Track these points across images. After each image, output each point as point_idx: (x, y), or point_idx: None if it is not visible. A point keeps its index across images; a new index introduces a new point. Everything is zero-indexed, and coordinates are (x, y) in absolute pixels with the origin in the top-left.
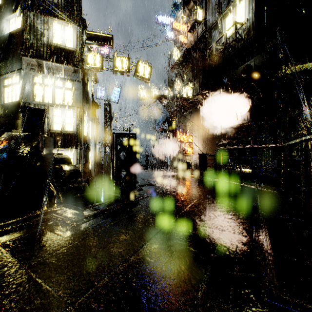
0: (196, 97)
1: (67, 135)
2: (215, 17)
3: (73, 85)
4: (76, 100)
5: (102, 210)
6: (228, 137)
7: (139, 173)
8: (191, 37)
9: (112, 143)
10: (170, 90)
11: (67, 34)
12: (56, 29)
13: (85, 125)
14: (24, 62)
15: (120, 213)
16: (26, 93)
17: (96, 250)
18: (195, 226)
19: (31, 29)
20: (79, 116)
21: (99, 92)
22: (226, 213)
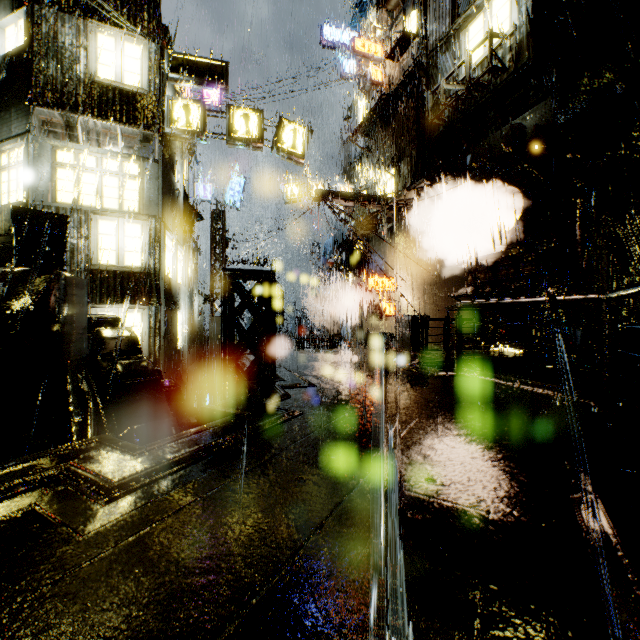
0: (404, 196)
1: (127, 276)
2: (446, 25)
3: (141, 168)
4: (149, 200)
5: (190, 454)
6: (473, 281)
7: (284, 357)
8: (393, 70)
9: (223, 291)
10: (349, 183)
11: (127, 59)
12: (105, 47)
13: (168, 254)
14: (34, 118)
15: (234, 459)
16: (39, 185)
17: (156, 580)
18: (420, 500)
19: (49, 45)
20: (155, 234)
21: (199, 187)
22: (491, 459)
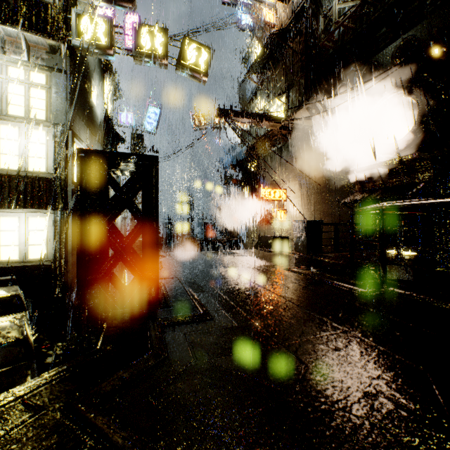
0: (295, 115)
1: (31, 181)
2: None
3: (49, 78)
4: (56, 109)
5: None
6: (361, 188)
7: (185, 261)
8: (283, 12)
9: (77, 182)
10: None
11: None
12: None
13: None
14: None
15: None
16: None
17: None
18: None
19: None
20: (60, 141)
21: (122, 115)
22: None
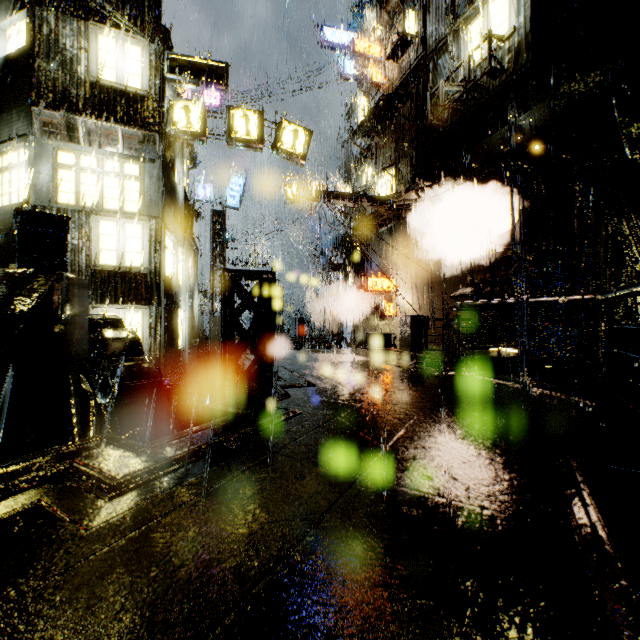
0: (403, 197)
1: (128, 277)
2: (445, 26)
3: (142, 168)
4: (149, 201)
5: (191, 452)
6: (472, 281)
7: (284, 357)
8: (393, 71)
9: (223, 292)
10: (349, 184)
11: (128, 61)
12: (106, 49)
13: (169, 254)
14: (35, 119)
15: (234, 457)
16: (41, 185)
17: (160, 572)
18: (416, 496)
19: (51, 47)
20: (155, 235)
21: (199, 187)
22: (486, 457)
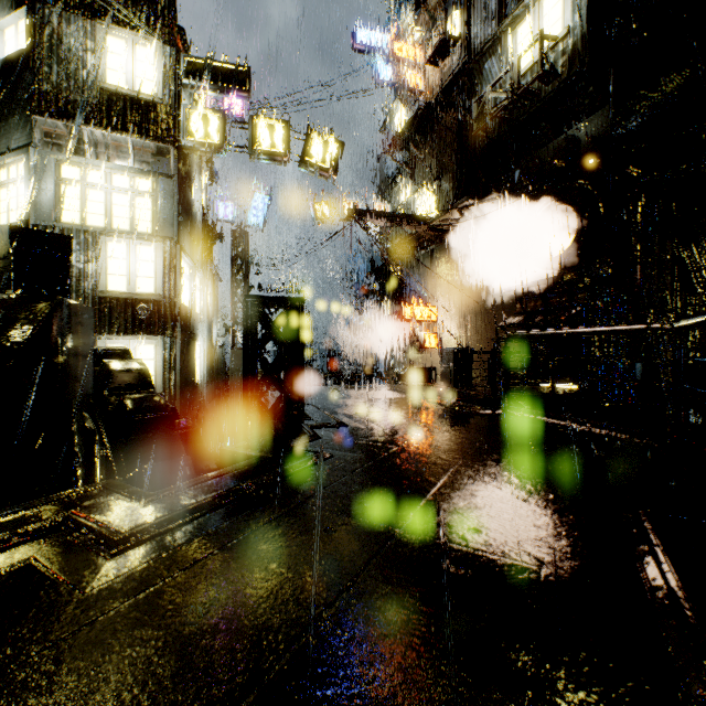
0: (446, 216)
1: (139, 304)
2: (492, 27)
3: (155, 184)
4: (163, 220)
5: (206, 501)
6: (522, 309)
7: (312, 394)
8: (434, 77)
9: (244, 320)
10: (384, 202)
11: (139, 64)
12: (115, 51)
13: (185, 279)
14: (36, 129)
15: (256, 507)
16: (42, 203)
17: (166, 644)
18: (464, 553)
19: (53, 48)
20: (170, 258)
21: (219, 206)
22: (542, 507)
